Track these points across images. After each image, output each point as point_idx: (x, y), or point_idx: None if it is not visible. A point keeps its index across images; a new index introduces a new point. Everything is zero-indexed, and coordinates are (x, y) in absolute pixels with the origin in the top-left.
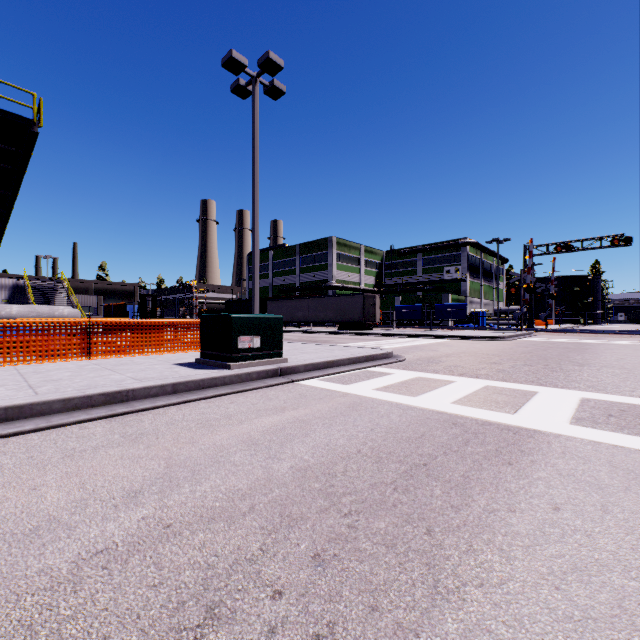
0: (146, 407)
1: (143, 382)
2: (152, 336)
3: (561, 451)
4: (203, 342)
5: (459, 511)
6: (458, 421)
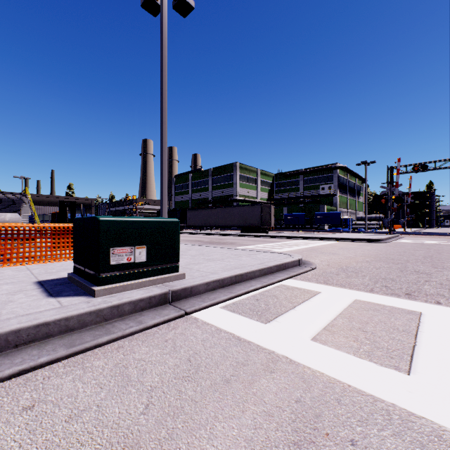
0: None
1: None
2: (41, 242)
3: None
4: (75, 253)
5: None
6: None
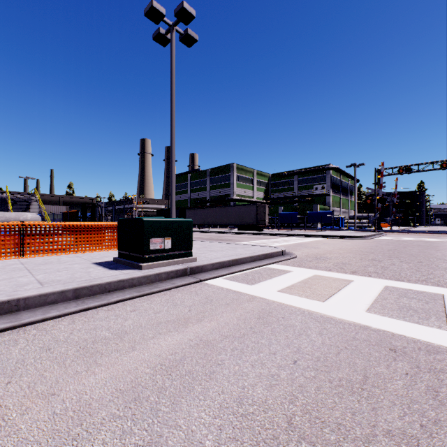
0: (33, 320)
1: (41, 288)
2: (82, 237)
3: None
4: (120, 243)
5: None
6: (394, 344)
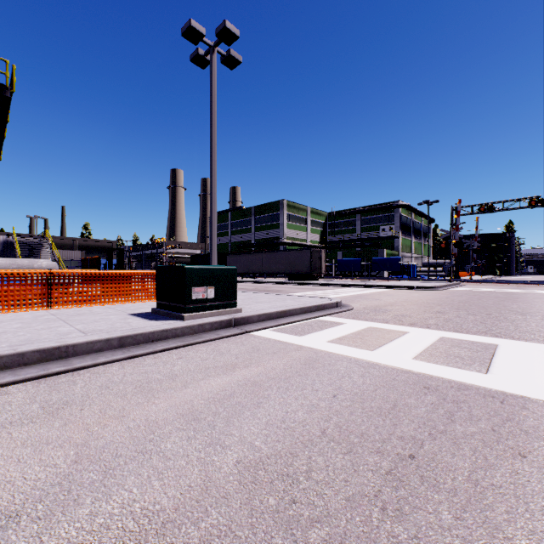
0: (85, 365)
1: (87, 336)
2: (113, 286)
3: None
4: (158, 293)
5: None
6: (429, 383)
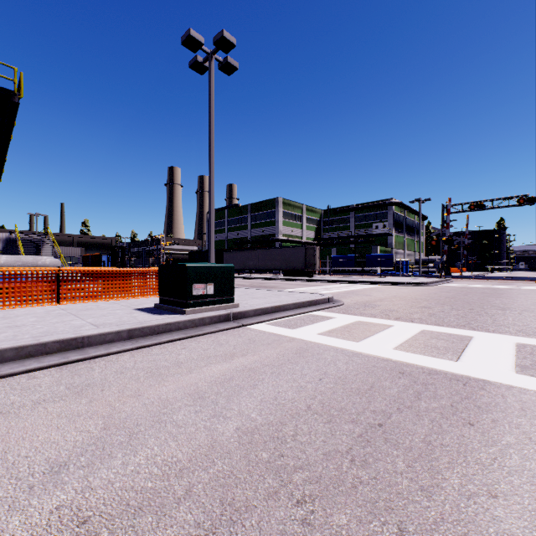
0: (99, 354)
1: (99, 328)
2: (117, 283)
3: (520, 407)
4: (161, 289)
5: (431, 496)
6: (404, 369)
